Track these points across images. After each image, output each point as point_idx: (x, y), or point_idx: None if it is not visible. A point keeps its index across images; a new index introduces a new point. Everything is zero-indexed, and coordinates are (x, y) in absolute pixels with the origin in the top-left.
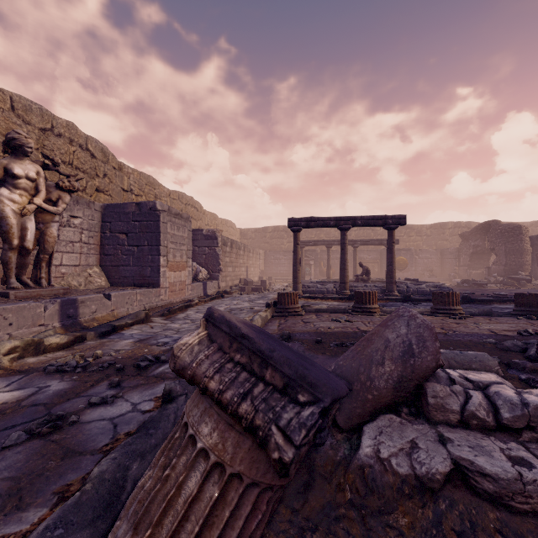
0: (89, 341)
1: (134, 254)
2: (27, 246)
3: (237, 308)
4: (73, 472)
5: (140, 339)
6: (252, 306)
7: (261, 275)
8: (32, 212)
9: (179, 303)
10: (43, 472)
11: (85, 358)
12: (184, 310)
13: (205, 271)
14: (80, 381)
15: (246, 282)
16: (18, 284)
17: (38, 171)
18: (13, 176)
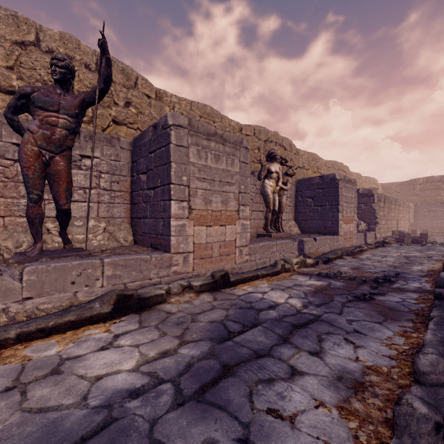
0: (320, 265)
1: (318, 211)
2: (276, 210)
3: (412, 256)
4: (405, 315)
5: (353, 267)
6: (427, 255)
7: (411, 228)
8: (278, 190)
9: (350, 248)
10: (387, 312)
11: (333, 273)
12: (360, 253)
13: (364, 224)
14: (347, 283)
15: (402, 234)
16: (272, 230)
17: (279, 167)
18: (270, 173)
